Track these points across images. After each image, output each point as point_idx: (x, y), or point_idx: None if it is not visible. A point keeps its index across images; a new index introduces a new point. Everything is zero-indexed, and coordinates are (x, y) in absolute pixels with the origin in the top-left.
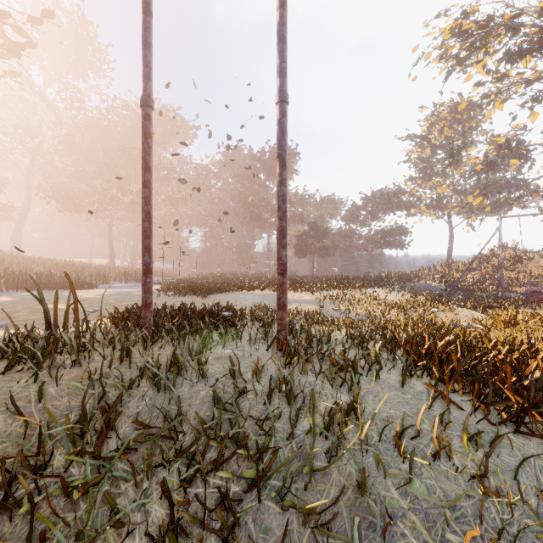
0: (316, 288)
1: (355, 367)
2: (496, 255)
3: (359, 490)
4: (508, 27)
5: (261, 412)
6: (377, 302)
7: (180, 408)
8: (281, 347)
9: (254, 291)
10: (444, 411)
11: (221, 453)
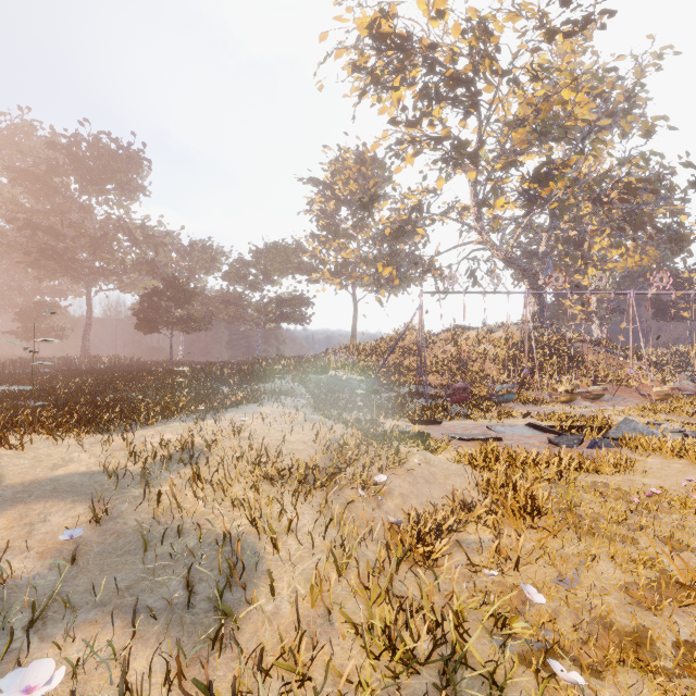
0: (126, 424)
1: None
2: (403, 337)
3: None
4: (425, 58)
5: None
6: (263, 476)
7: None
8: None
9: None
10: None
11: None
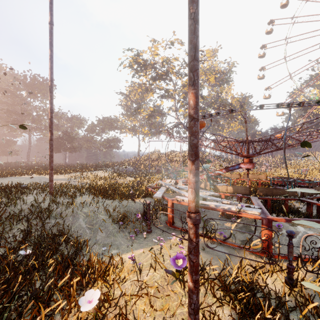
0: (67, 172)
1: (75, 194)
2: (153, 155)
3: (72, 212)
4: (153, 66)
5: (47, 207)
6: (96, 177)
7: (21, 209)
8: (51, 194)
9: (25, 176)
10: (94, 198)
11: (39, 212)
